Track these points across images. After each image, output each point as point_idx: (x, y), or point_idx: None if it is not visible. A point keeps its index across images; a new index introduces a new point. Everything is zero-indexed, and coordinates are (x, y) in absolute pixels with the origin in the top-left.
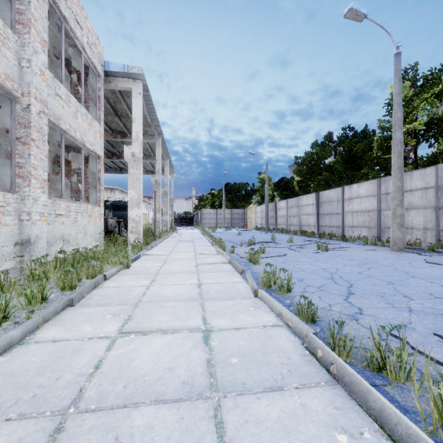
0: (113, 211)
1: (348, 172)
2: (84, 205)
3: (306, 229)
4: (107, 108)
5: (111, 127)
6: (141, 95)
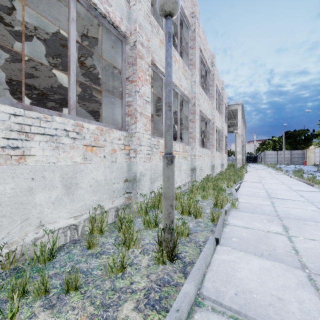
0: None
1: None
2: (225, 154)
3: None
4: None
5: None
6: (241, 110)
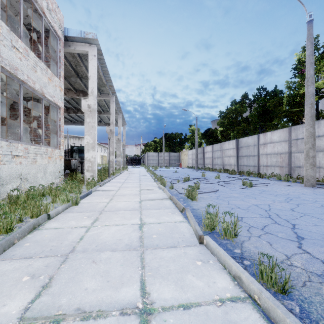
0: (78, 154)
1: (262, 122)
2: (44, 148)
3: (228, 168)
4: (70, 70)
5: (75, 87)
6: (96, 57)
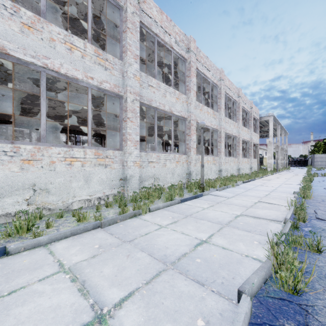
0: None
1: None
2: (256, 160)
3: None
4: None
5: None
6: (272, 121)
